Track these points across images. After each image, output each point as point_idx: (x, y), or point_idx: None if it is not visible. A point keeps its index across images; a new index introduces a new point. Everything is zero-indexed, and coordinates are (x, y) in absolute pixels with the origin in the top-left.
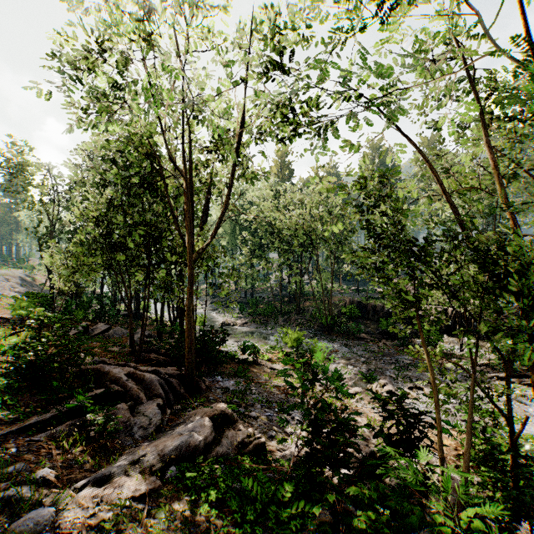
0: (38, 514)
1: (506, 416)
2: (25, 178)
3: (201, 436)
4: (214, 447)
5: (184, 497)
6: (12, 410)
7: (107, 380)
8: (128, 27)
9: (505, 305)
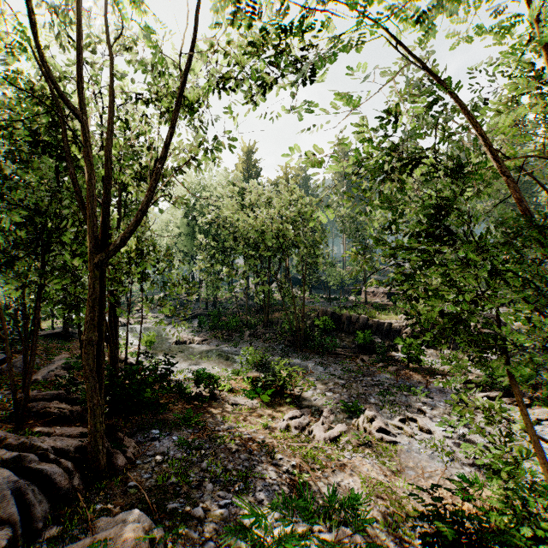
0: None
1: None
2: None
3: None
4: None
5: None
6: None
7: None
8: None
9: None
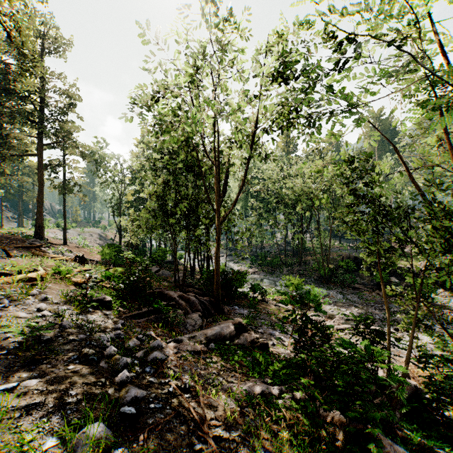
0: (158, 342)
1: (452, 339)
2: (105, 166)
3: (227, 331)
4: (235, 339)
5: (220, 358)
6: (125, 307)
7: (167, 299)
8: (183, 81)
9: (431, 253)
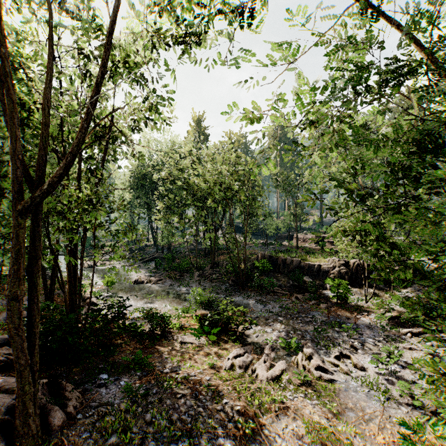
0: None
1: None
2: None
3: None
4: None
5: None
6: None
7: None
8: None
9: None
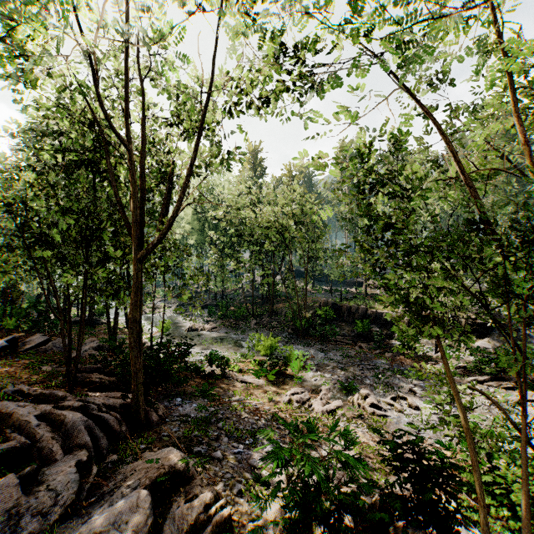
0: None
1: None
2: None
3: (127, 533)
4: None
5: None
6: None
7: (8, 426)
8: None
9: None
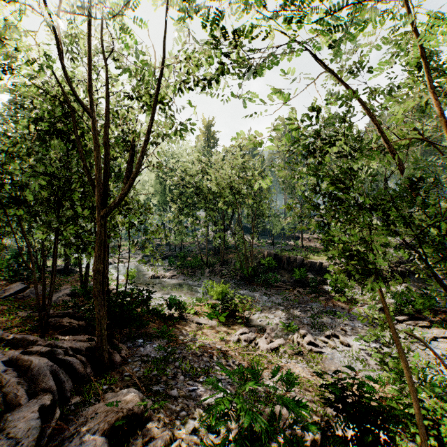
0: None
1: None
2: None
3: None
4: None
5: None
6: None
7: None
8: None
9: None
